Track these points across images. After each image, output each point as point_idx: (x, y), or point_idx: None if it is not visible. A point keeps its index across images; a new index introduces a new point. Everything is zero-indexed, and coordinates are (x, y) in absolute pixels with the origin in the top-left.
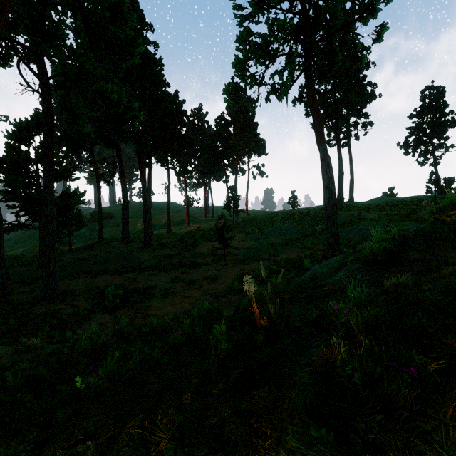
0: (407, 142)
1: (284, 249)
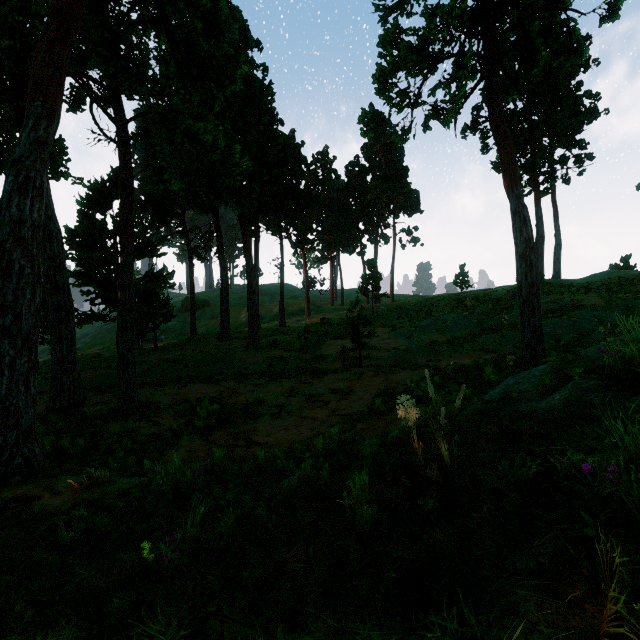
0: None
1: (450, 351)
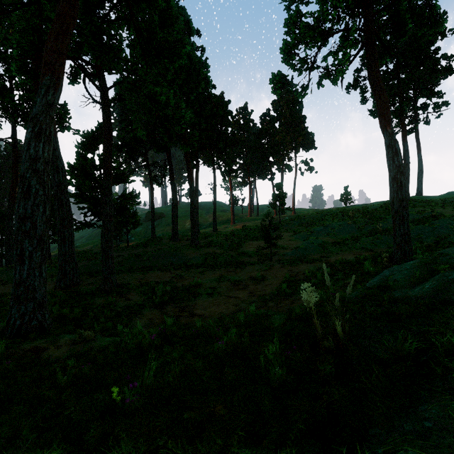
0: None
1: (338, 249)
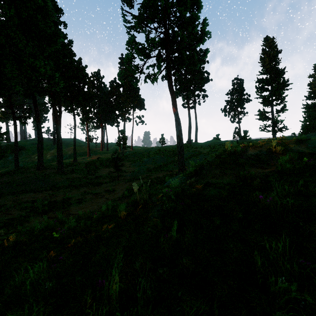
0: (225, 109)
1: (156, 171)
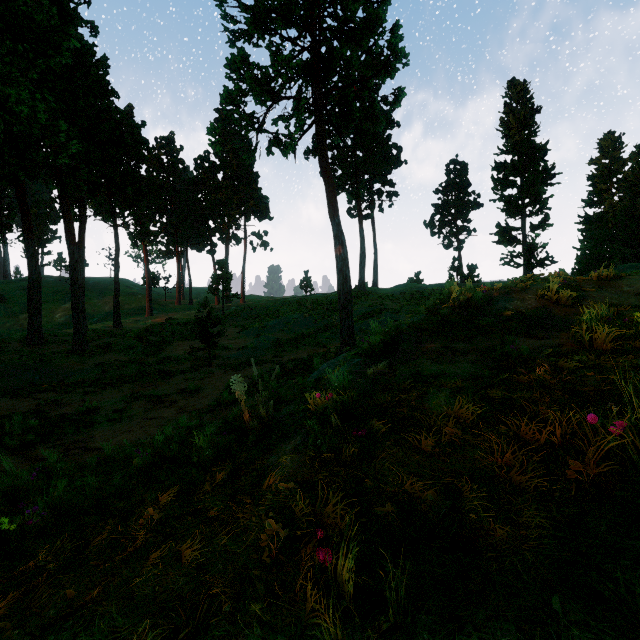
0: (433, 221)
1: (292, 347)
